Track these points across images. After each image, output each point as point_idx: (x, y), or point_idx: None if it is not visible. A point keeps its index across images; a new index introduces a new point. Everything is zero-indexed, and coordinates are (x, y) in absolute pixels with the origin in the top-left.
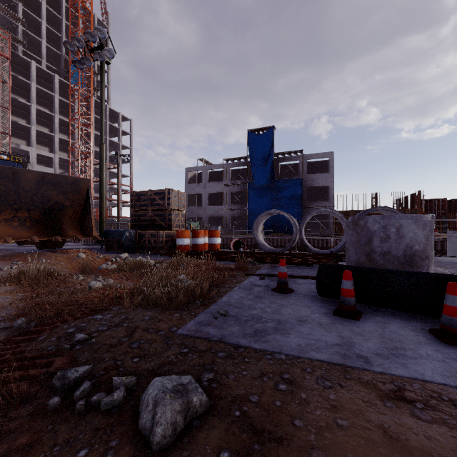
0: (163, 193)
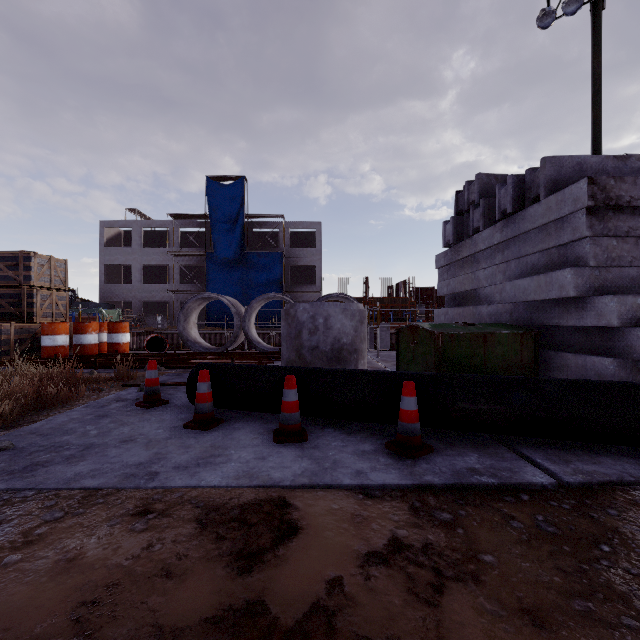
0: (17, 259)
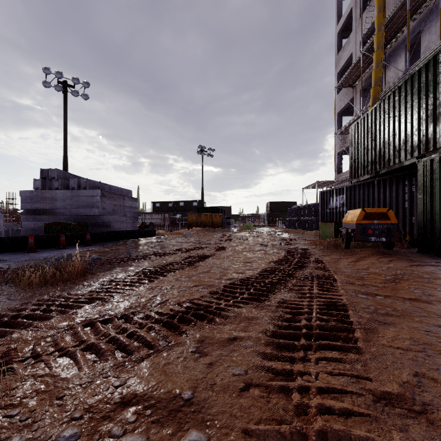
0: None
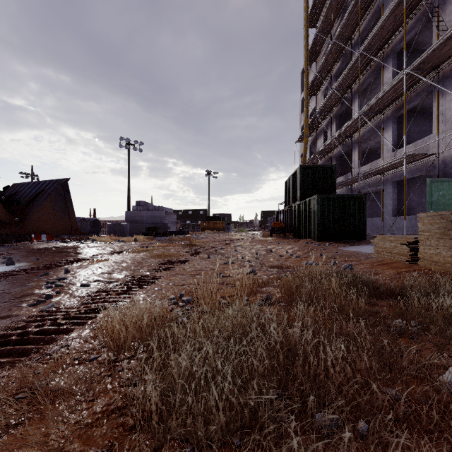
0: None
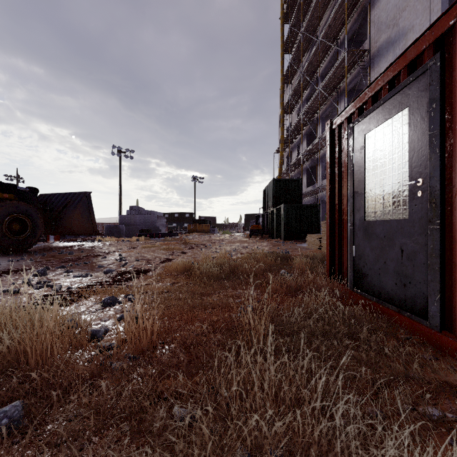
0: None
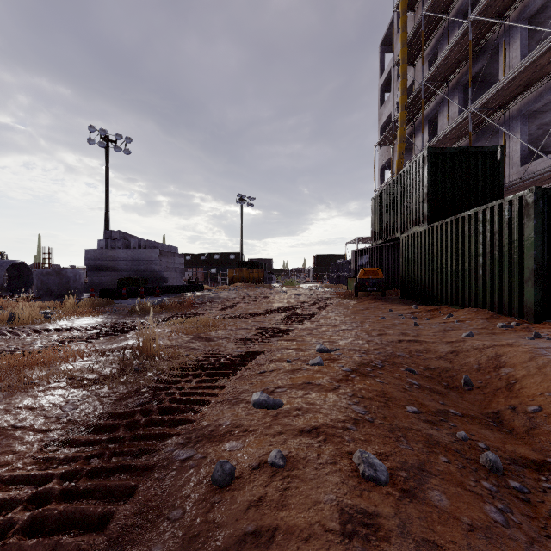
0: None
